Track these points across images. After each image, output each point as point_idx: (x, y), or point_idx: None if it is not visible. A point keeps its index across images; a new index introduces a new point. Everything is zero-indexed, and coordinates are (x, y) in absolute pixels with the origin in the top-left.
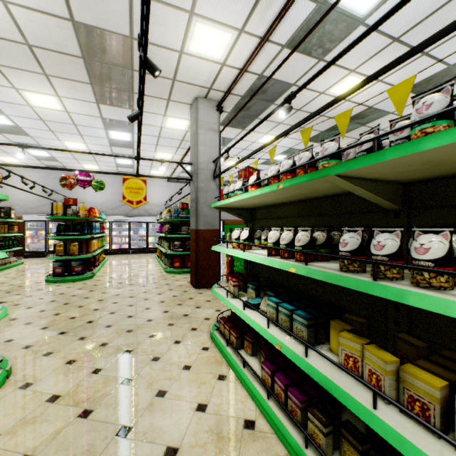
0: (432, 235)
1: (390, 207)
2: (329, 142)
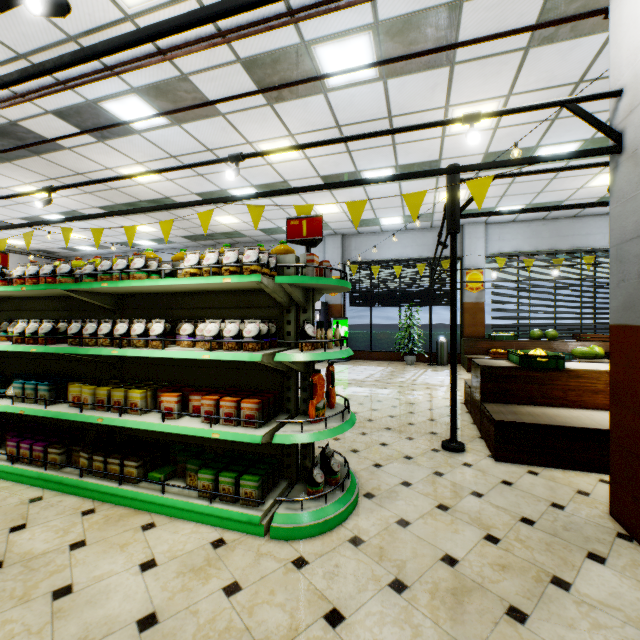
0: (106, 323)
1: (111, 308)
2: (65, 265)
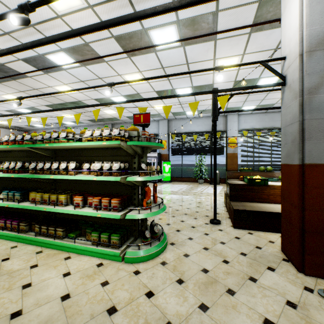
0: (48, 163)
1: (50, 156)
2: (28, 135)
